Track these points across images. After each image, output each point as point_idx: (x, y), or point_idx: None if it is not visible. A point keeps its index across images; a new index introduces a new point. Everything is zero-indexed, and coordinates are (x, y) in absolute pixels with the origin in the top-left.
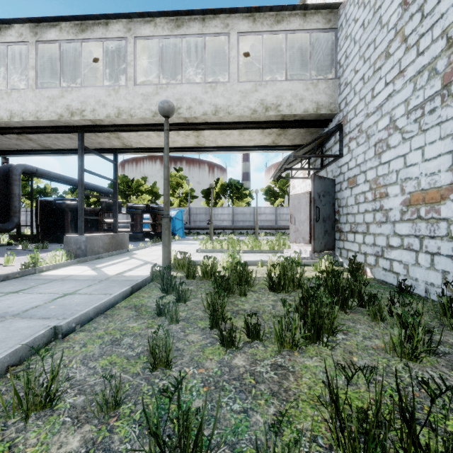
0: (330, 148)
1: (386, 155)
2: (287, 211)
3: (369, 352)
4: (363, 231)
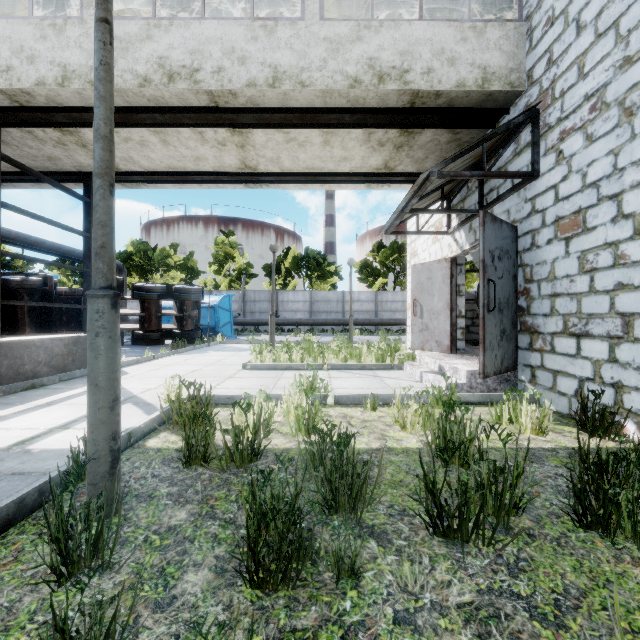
0: (504, 168)
1: None
2: (393, 297)
3: None
4: (610, 334)
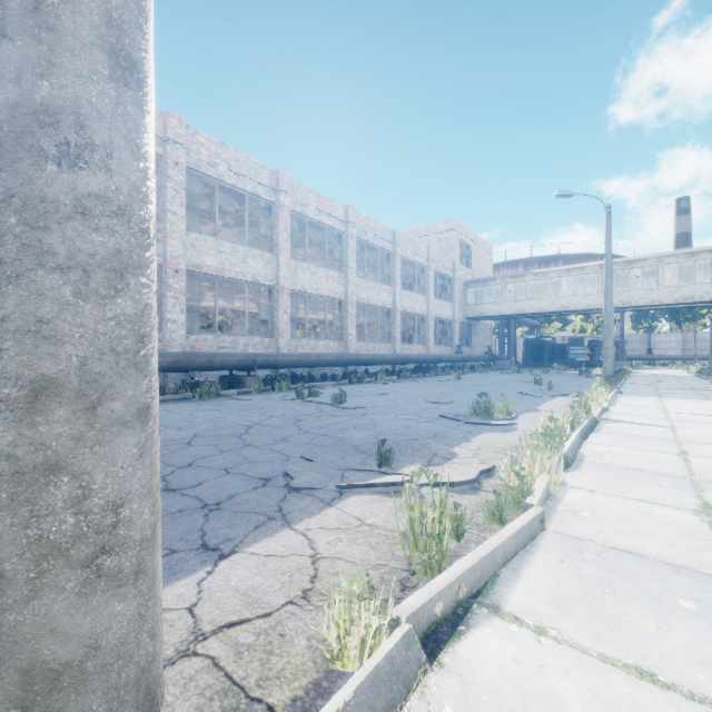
0: None
1: None
2: None
3: None
4: None
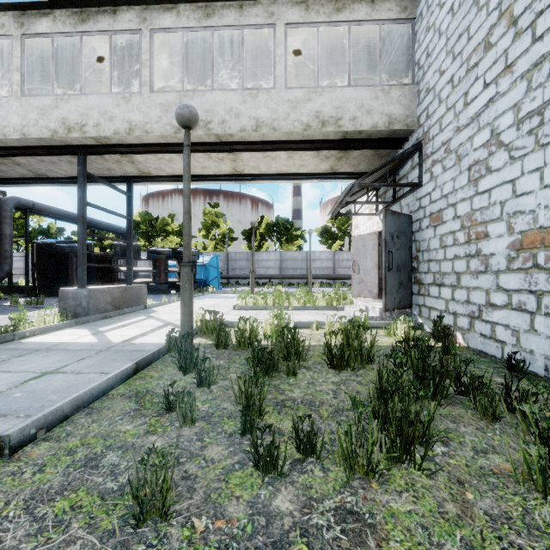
0: (406, 176)
1: (485, 181)
2: (348, 256)
3: (488, 480)
4: (452, 284)
